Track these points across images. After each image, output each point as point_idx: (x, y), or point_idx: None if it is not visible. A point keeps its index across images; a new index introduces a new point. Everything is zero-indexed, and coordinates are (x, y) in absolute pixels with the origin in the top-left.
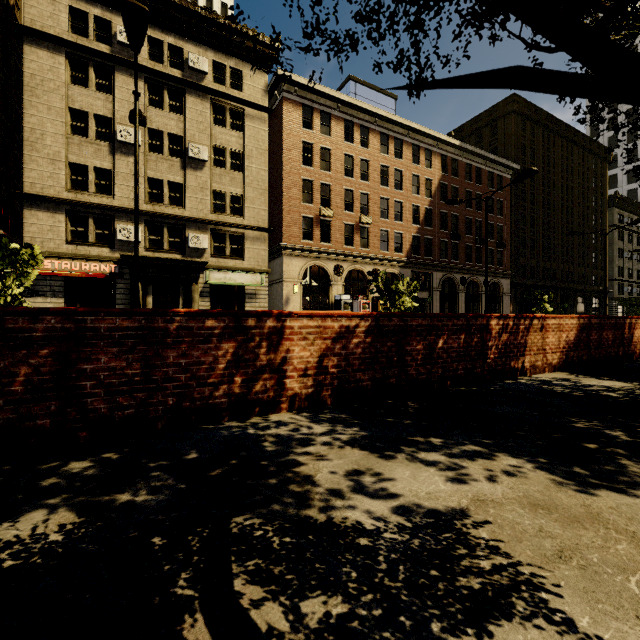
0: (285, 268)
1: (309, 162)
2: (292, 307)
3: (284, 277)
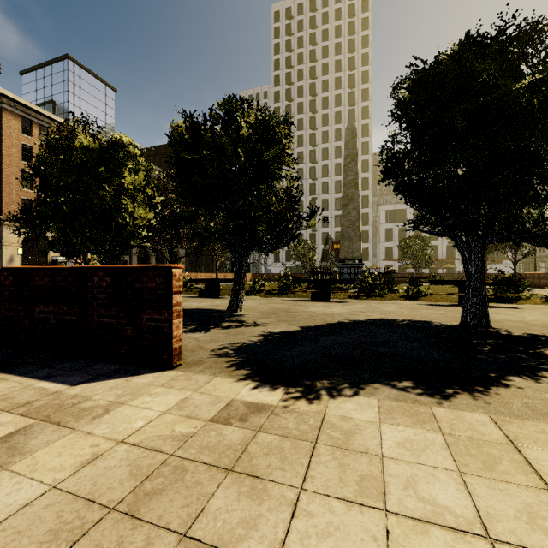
0: (5, 235)
1: (28, 158)
2: (12, 264)
3: (4, 242)
